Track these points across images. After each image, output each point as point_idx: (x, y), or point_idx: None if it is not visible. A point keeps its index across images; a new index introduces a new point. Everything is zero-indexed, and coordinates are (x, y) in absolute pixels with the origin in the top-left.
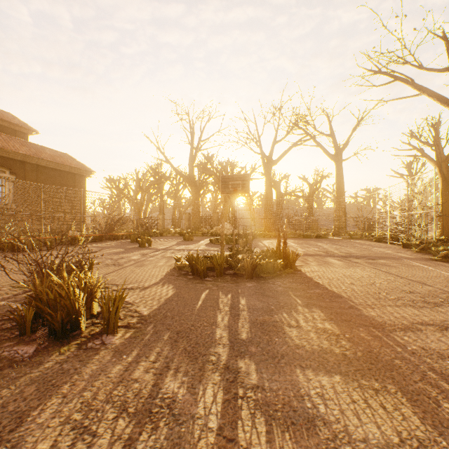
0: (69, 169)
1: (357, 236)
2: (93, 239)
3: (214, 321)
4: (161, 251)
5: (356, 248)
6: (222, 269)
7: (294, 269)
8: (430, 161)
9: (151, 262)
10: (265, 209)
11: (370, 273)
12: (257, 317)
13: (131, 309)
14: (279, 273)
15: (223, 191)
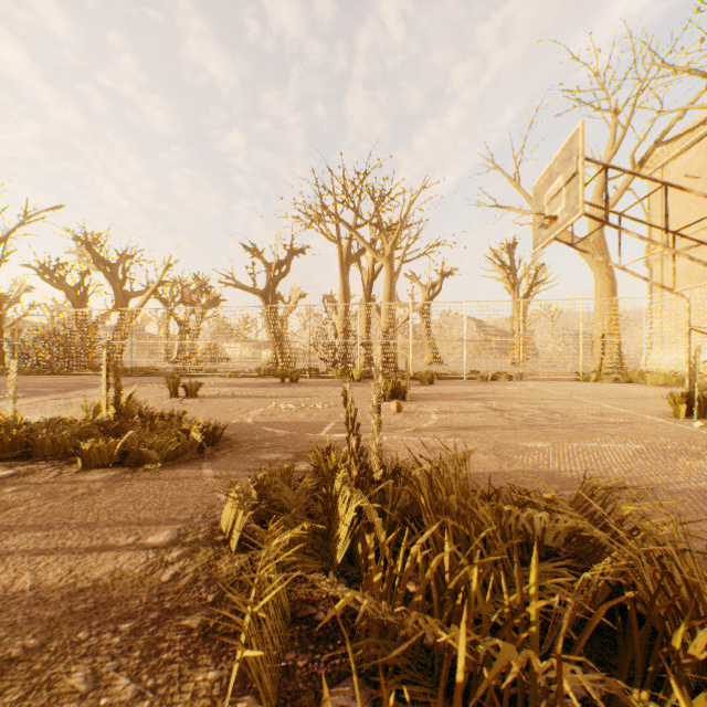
0: None
1: None
2: None
3: None
4: None
5: None
6: None
7: None
8: None
9: None
10: None
11: None
12: None
13: None
14: None
15: None
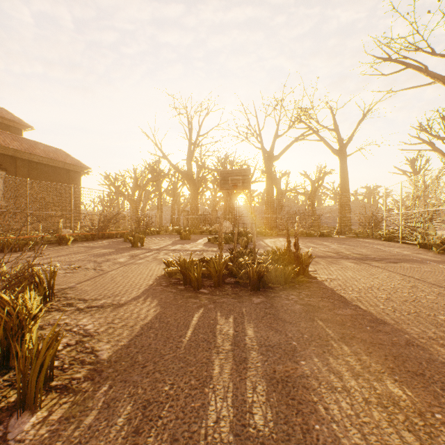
0: (63, 165)
1: (363, 234)
2: (85, 238)
3: (207, 375)
4: (153, 252)
5: (367, 248)
6: (220, 277)
7: (307, 276)
8: (441, 155)
9: (139, 265)
10: (266, 206)
11: (403, 282)
12: (275, 365)
13: (87, 345)
14: (291, 282)
15: (222, 187)
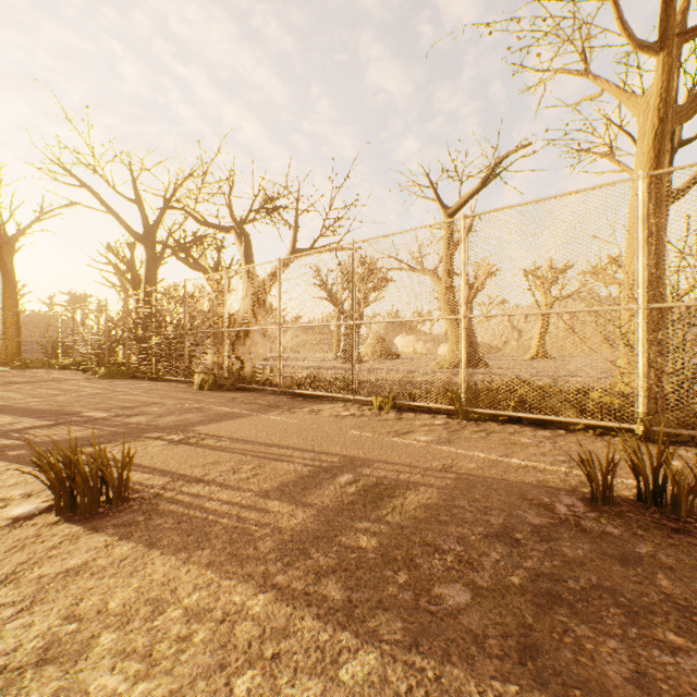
0: None
1: (38, 364)
2: None
3: None
4: None
5: (26, 376)
6: None
7: None
8: (128, 282)
9: None
10: None
11: (24, 390)
12: None
13: None
14: None
15: None
